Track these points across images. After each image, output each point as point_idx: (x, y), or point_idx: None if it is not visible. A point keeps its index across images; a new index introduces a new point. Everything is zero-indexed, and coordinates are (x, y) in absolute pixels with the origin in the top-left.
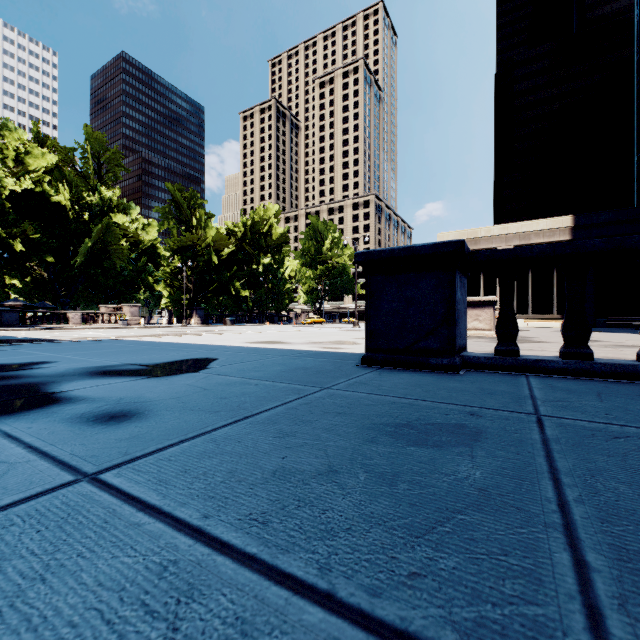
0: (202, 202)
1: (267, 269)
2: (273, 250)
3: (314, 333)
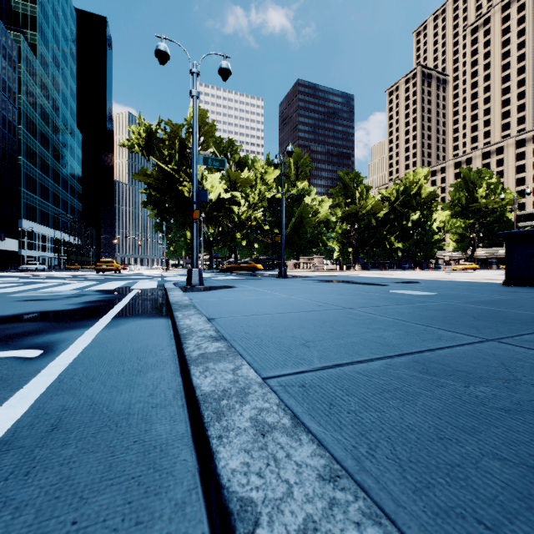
0: (362, 179)
1: (415, 223)
2: (422, 207)
3: (468, 275)
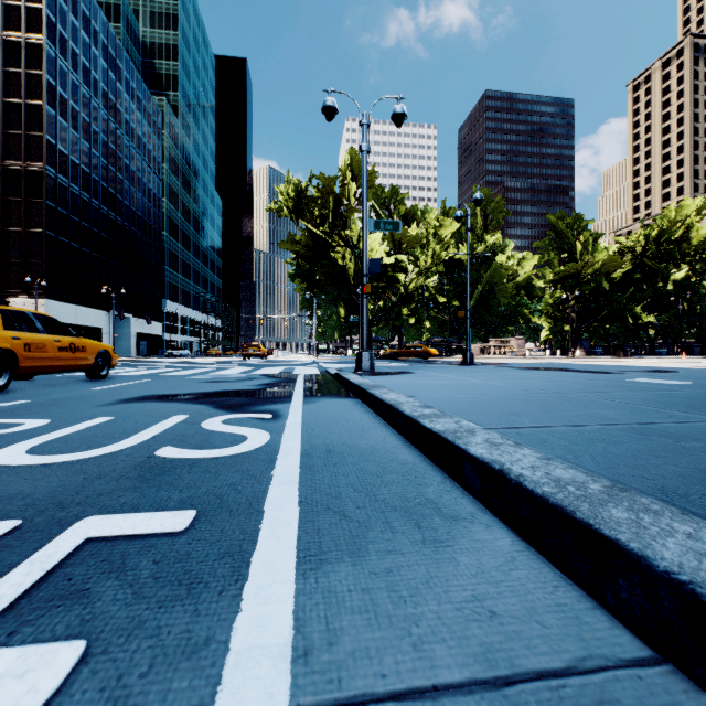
0: (587, 224)
1: (680, 285)
2: (692, 259)
3: None
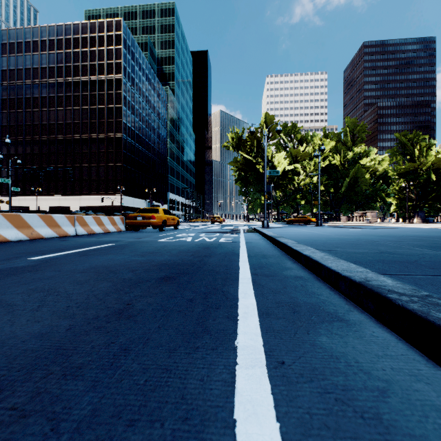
0: (422, 137)
1: None
2: None
3: None
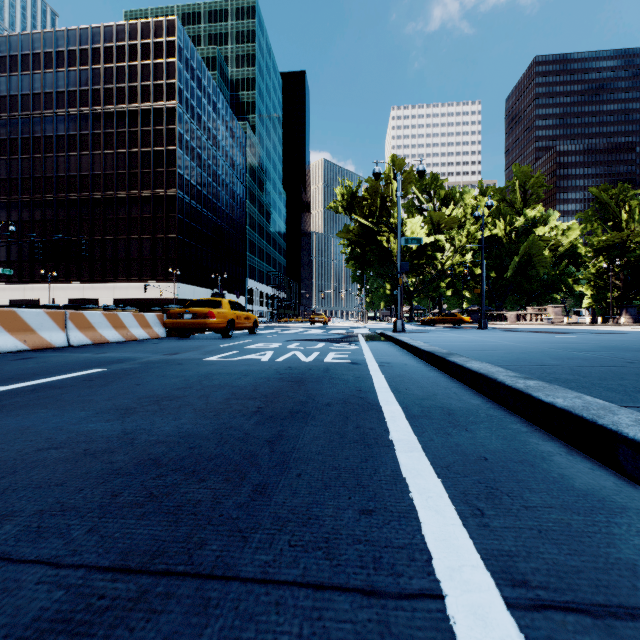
0: (634, 192)
1: None
2: None
3: None
